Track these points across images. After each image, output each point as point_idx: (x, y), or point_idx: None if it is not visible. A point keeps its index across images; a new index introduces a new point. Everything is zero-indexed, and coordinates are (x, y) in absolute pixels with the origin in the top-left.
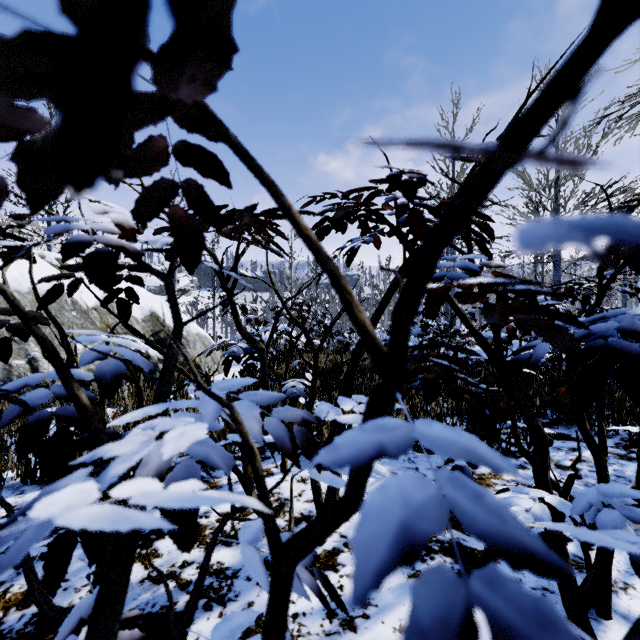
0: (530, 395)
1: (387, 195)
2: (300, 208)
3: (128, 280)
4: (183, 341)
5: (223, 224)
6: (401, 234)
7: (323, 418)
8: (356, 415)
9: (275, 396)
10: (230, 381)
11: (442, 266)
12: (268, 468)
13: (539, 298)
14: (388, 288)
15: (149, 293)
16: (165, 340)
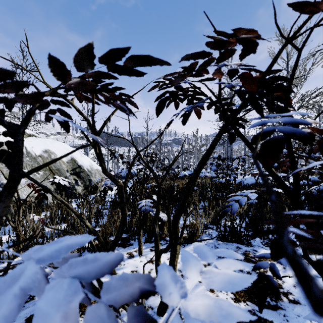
0: (282, 205)
1: (217, 65)
2: (149, 90)
3: (7, 135)
4: (89, 173)
5: (65, 75)
6: (221, 103)
7: (165, 301)
8: (209, 304)
9: (110, 261)
10: (57, 245)
11: (269, 121)
12: (131, 252)
13: (284, 150)
14: (211, 142)
15: (71, 147)
16: (79, 173)
